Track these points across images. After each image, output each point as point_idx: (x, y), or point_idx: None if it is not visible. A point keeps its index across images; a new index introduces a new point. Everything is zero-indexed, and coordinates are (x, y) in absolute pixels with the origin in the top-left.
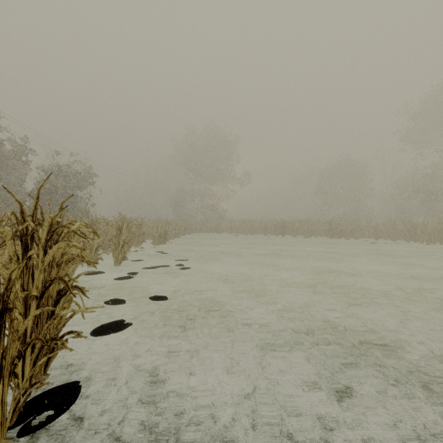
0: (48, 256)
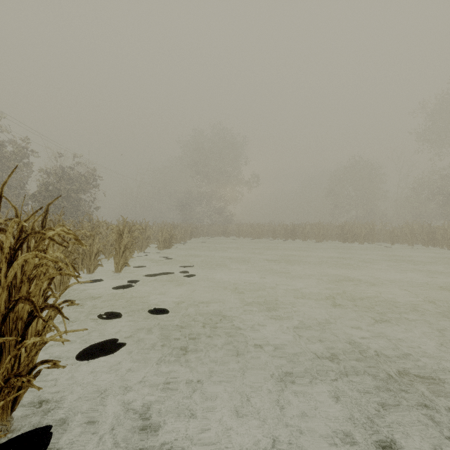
0: (12, 270)
